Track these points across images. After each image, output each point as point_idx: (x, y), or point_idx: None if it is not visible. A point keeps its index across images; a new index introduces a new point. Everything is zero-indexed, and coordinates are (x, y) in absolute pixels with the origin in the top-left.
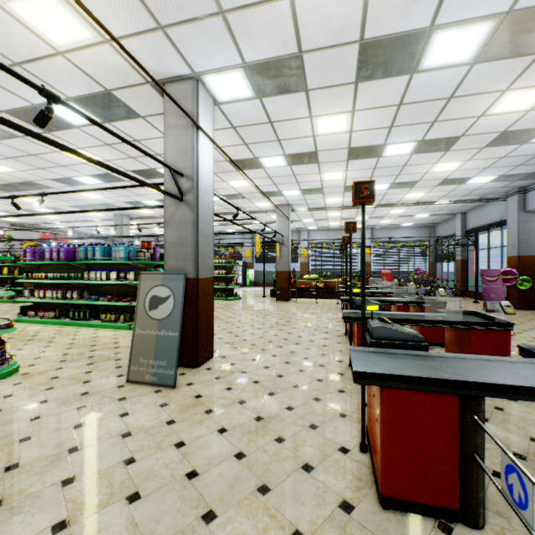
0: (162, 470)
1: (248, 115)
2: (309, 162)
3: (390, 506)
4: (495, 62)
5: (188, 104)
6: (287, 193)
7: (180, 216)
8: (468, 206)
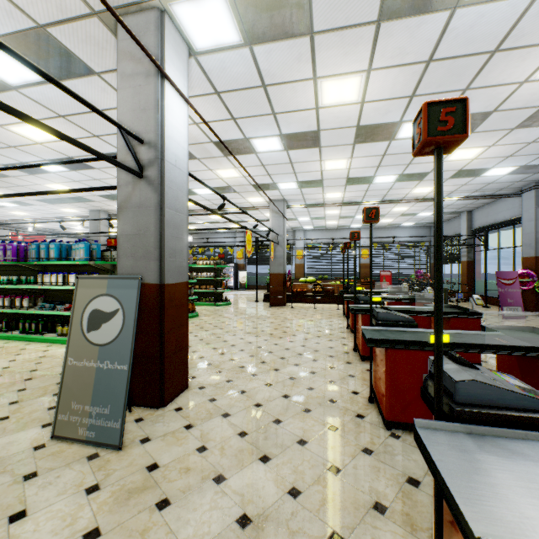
0: None
1: (235, 74)
2: (309, 146)
3: None
4: None
5: (150, 44)
6: (283, 186)
7: (139, 198)
8: (476, 204)
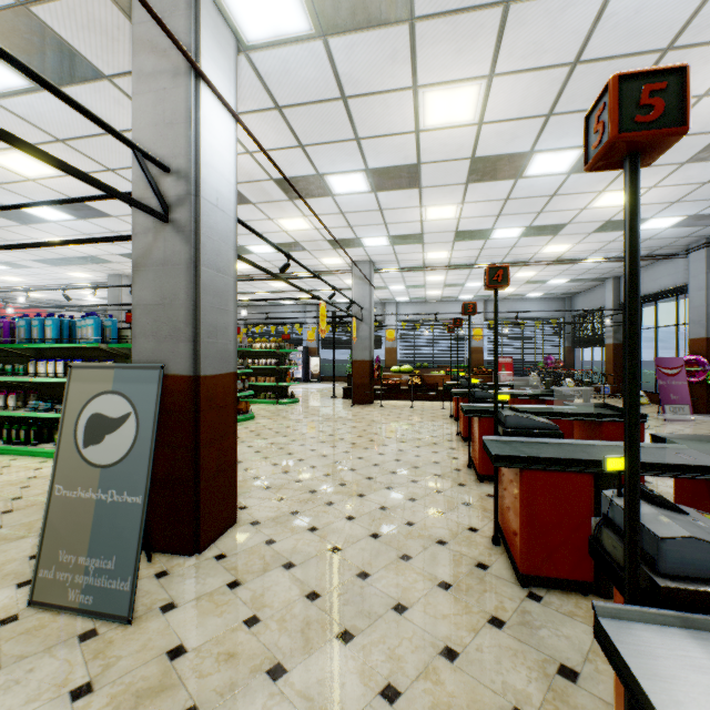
0: None
1: (303, 80)
2: (406, 186)
3: None
4: None
5: (179, 29)
6: (369, 242)
7: (164, 251)
8: None
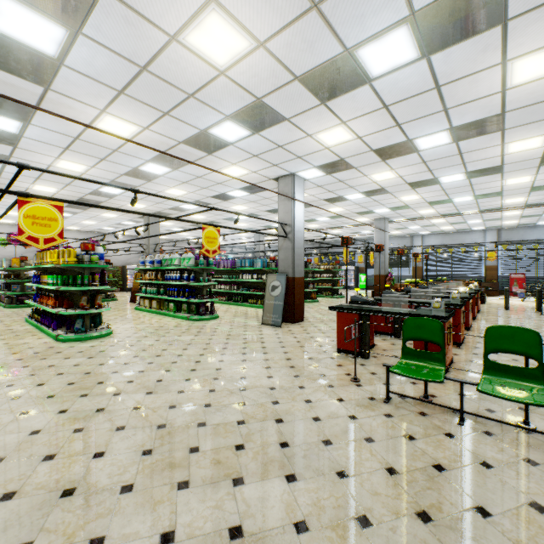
0: (272, 340)
1: (326, 181)
2: (382, 193)
3: (338, 351)
4: (472, 139)
5: (289, 188)
6: (378, 211)
7: (286, 245)
8: None
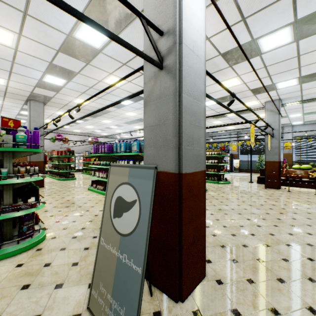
0: None
1: None
2: None
3: None
4: None
5: None
6: (281, 85)
7: (159, 89)
8: None
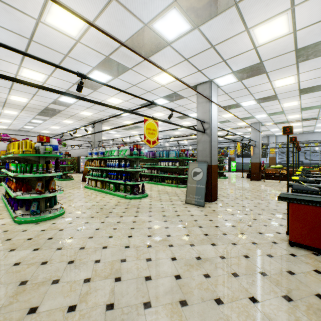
0: (207, 224)
1: (234, 88)
2: (271, 100)
3: (292, 244)
4: None
5: (207, 92)
6: (258, 116)
7: (204, 139)
8: None
